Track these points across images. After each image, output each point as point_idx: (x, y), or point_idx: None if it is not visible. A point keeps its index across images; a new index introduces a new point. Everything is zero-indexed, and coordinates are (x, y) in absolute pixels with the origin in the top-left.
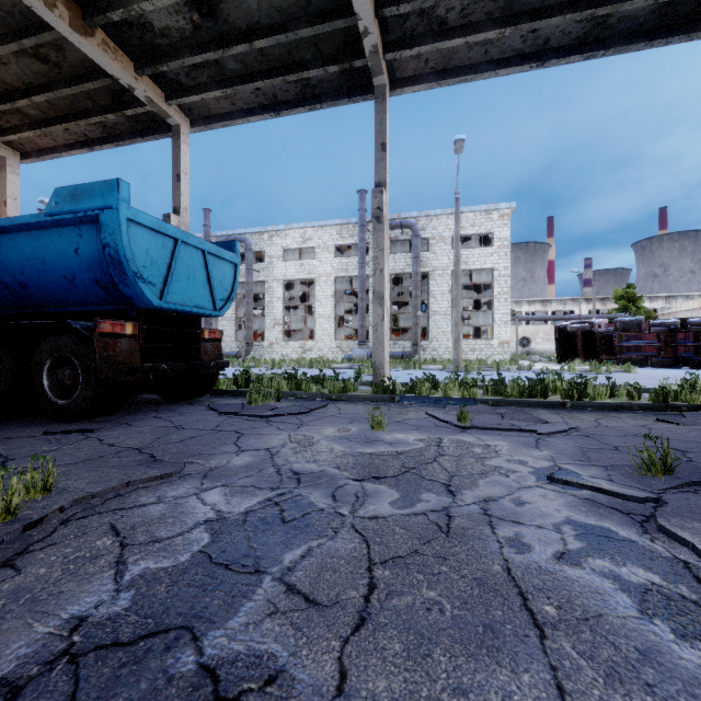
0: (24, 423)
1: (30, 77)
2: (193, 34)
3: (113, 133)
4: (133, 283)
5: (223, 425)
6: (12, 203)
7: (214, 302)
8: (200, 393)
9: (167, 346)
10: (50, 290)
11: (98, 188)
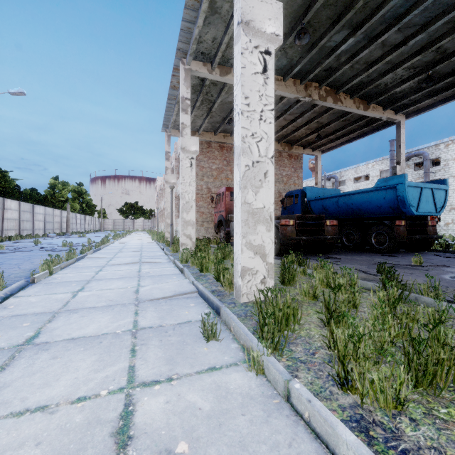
0: (366, 253)
1: (336, 127)
2: (416, 86)
3: (362, 133)
4: (407, 207)
5: (451, 260)
6: (318, 172)
7: (435, 209)
8: (425, 249)
9: (414, 229)
10: (369, 210)
11: (395, 178)
